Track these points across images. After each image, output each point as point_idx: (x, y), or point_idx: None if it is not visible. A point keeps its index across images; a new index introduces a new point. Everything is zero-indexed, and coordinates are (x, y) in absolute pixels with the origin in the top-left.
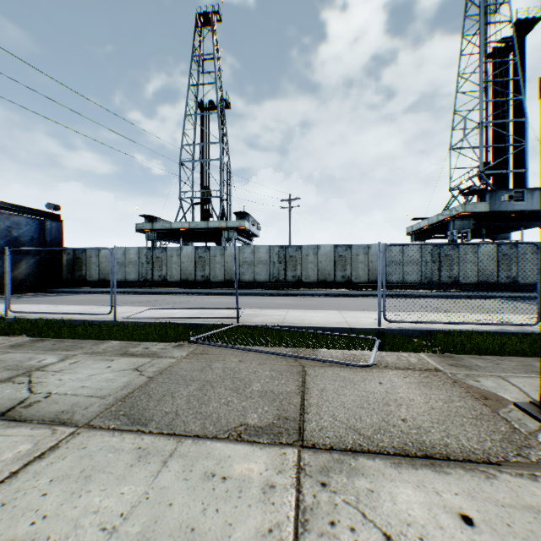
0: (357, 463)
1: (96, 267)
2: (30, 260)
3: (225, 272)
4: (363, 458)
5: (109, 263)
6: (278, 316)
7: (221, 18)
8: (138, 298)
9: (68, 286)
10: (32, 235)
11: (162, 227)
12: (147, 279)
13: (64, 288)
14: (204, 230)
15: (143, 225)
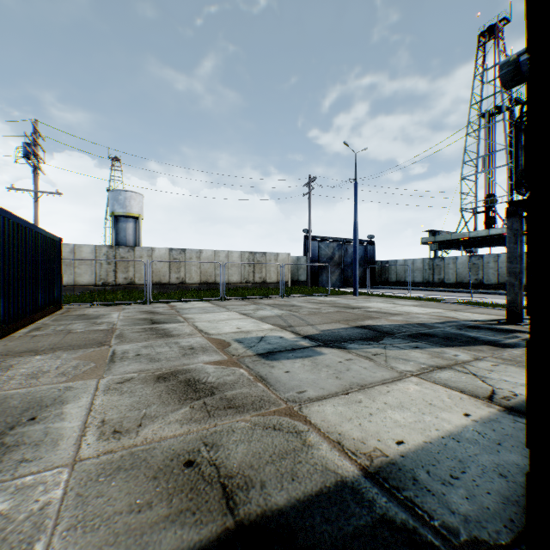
0: (461, 312)
1: (394, 273)
2: (360, 269)
3: (497, 276)
4: (464, 312)
5: (402, 270)
6: (504, 302)
7: (507, 20)
8: (421, 292)
9: (378, 284)
10: (361, 255)
11: (443, 239)
12: (428, 281)
13: (376, 286)
14: (483, 238)
15: (426, 239)
